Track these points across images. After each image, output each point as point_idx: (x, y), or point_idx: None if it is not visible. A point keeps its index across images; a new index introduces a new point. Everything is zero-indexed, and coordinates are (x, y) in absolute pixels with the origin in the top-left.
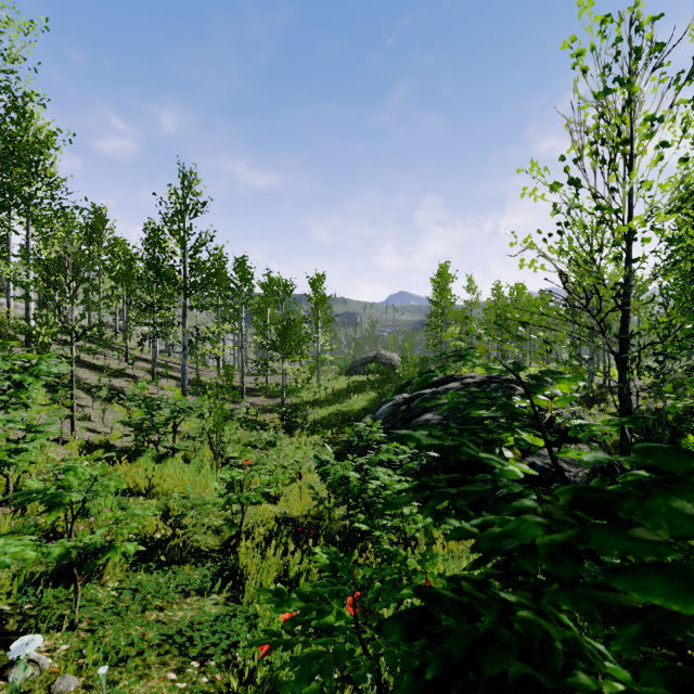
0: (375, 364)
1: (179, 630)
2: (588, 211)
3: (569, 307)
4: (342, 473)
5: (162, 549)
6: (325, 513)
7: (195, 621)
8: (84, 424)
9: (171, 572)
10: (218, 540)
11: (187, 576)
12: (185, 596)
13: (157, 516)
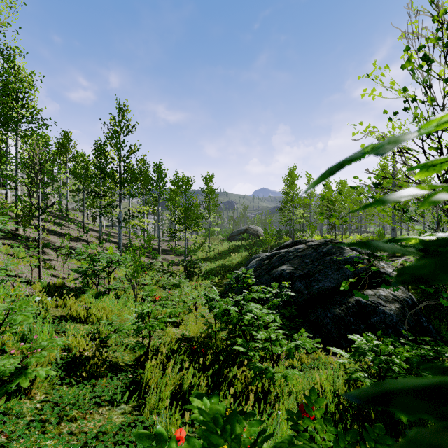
0: (246, 234)
1: (87, 441)
2: (421, 101)
3: None
4: (224, 307)
5: (85, 365)
6: (213, 334)
7: (100, 434)
8: (49, 272)
9: (90, 385)
10: (132, 357)
11: (101, 389)
12: (99, 407)
13: (87, 338)
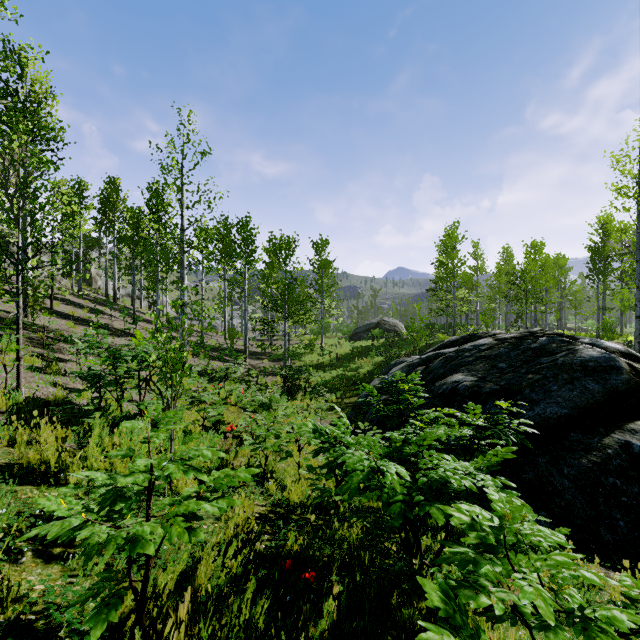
0: (379, 330)
1: None
2: None
3: (594, 266)
4: (368, 465)
5: None
6: (331, 504)
7: None
8: (54, 379)
9: None
10: None
11: None
12: None
13: None
